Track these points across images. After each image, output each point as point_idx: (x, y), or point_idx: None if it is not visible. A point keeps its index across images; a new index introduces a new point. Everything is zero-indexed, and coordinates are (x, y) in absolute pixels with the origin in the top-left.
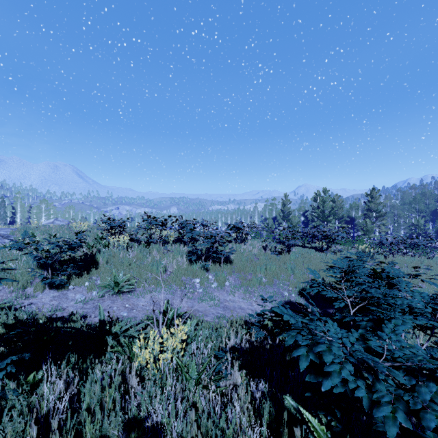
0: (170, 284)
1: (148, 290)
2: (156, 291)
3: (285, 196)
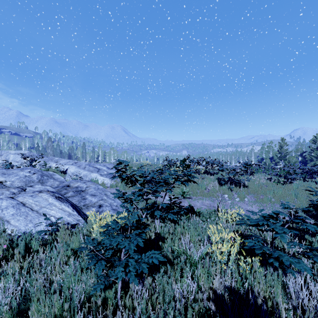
0: (210, 196)
1: (198, 198)
2: (203, 199)
3: (281, 139)
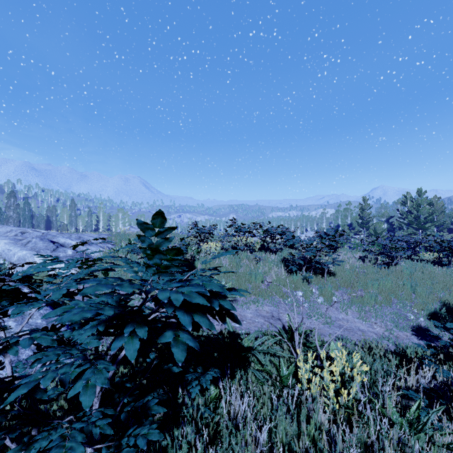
0: (271, 295)
1: (250, 300)
2: (259, 302)
3: (363, 199)
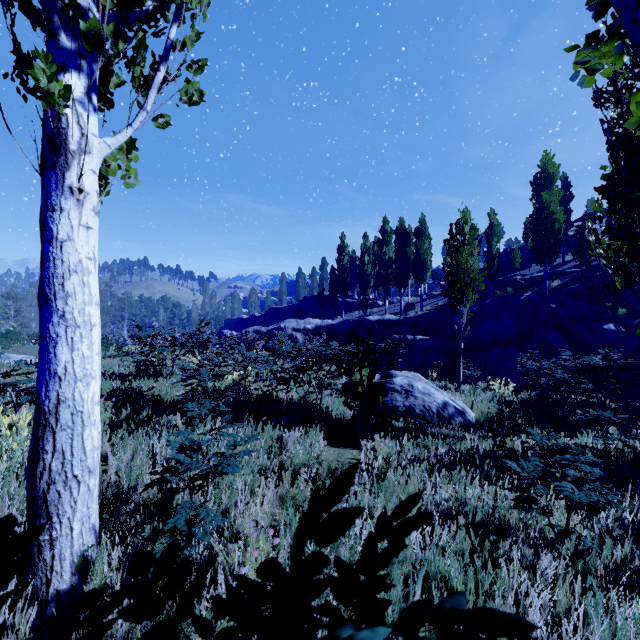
0: None
1: None
2: None
3: None
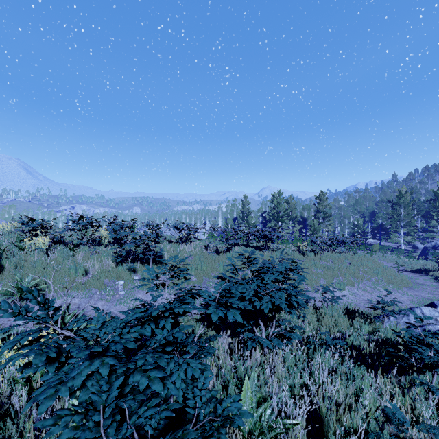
0: (89, 287)
1: (60, 295)
2: (70, 295)
3: (244, 197)
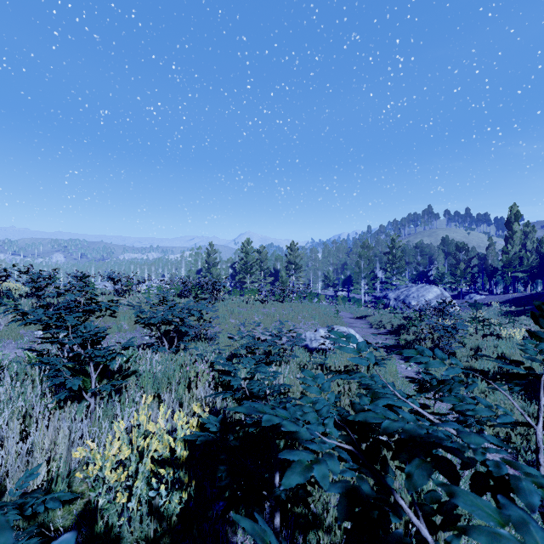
0: (1, 338)
1: None
2: None
3: (210, 244)
